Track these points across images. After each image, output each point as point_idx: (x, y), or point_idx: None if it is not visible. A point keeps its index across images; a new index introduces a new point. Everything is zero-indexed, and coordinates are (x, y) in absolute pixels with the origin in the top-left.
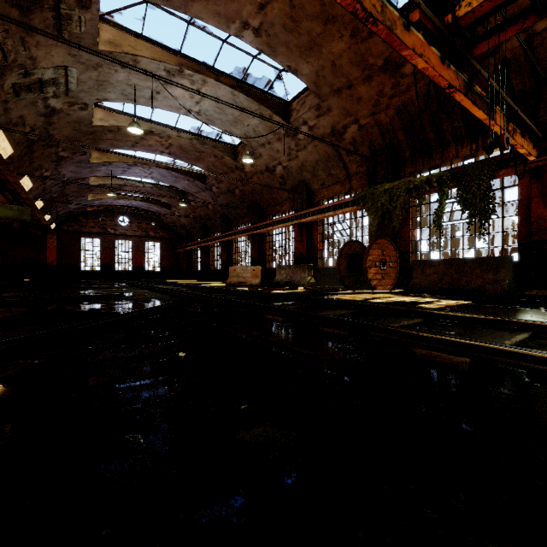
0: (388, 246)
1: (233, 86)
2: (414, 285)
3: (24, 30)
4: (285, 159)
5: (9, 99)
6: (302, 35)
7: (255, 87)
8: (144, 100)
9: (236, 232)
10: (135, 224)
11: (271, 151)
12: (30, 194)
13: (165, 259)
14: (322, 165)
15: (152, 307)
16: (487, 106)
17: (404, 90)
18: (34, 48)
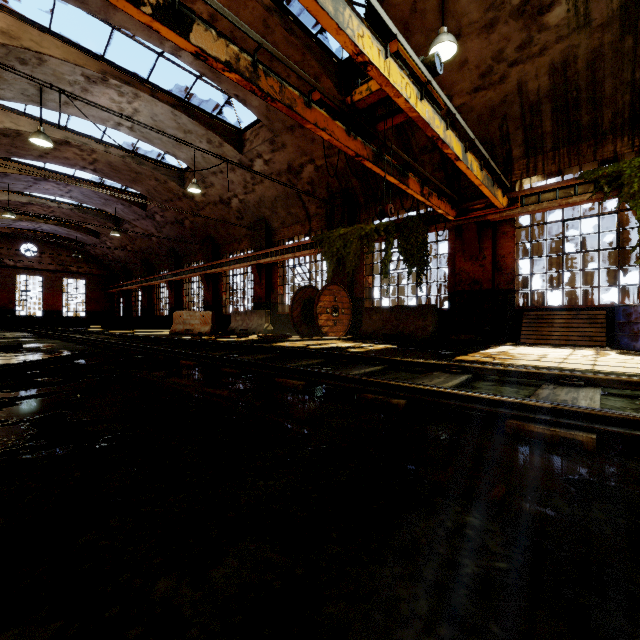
0: (341, 292)
1: (174, 105)
2: (363, 331)
3: None
4: (241, 191)
5: None
6: None
7: (201, 109)
8: (56, 104)
9: (186, 271)
10: (47, 254)
11: (224, 181)
12: None
13: (92, 301)
14: (281, 202)
15: (54, 357)
16: (399, 172)
17: None
18: None
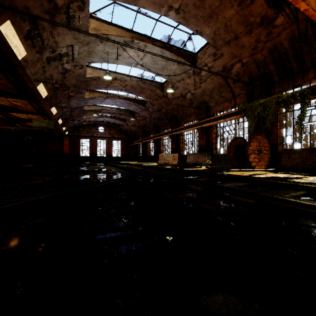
0: (263, 140)
1: (162, 47)
2: (283, 165)
3: (52, 26)
4: (193, 88)
5: (45, 66)
6: (206, 9)
7: (175, 46)
8: (112, 60)
9: (162, 134)
10: (107, 131)
11: (184, 84)
12: (55, 116)
13: (123, 150)
14: (216, 90)
15: (118, 178)
16: None
17: (275, 36)
18: (57, 36)
